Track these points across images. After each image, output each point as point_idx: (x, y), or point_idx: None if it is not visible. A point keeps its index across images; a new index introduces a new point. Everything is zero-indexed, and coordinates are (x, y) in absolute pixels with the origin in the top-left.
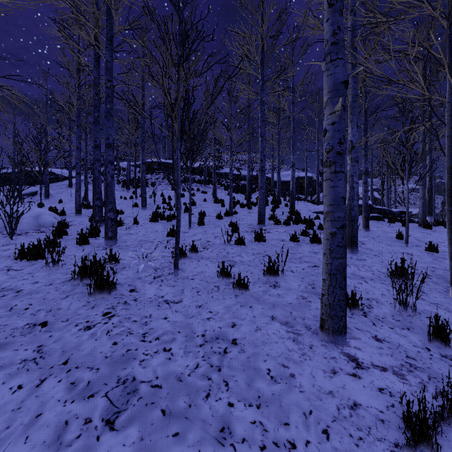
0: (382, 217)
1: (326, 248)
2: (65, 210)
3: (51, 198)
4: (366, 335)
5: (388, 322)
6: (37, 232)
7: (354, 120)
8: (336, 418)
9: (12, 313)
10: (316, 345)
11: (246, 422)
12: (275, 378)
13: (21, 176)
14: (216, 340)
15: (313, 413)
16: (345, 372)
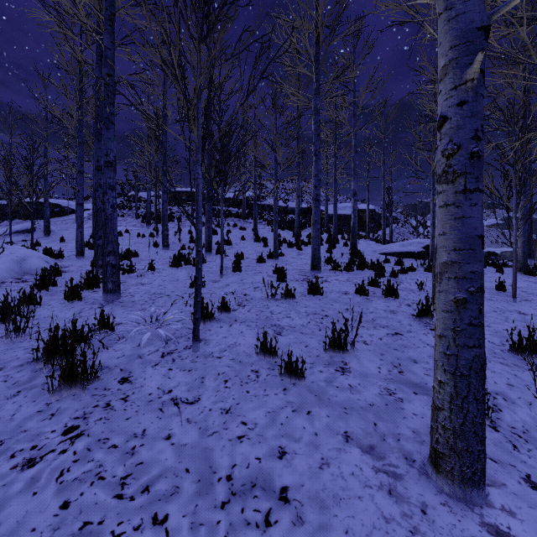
0: None
1: (447, 327)
2: (65, 251)
3: (52, 236)
4: (512, 474)
5: (535, 441)
6: (16, 282)
7: None
8: None
9: None
10: (431, 503)
11: None
12: None
13: None
14: (251, 489)
15: None
16: None
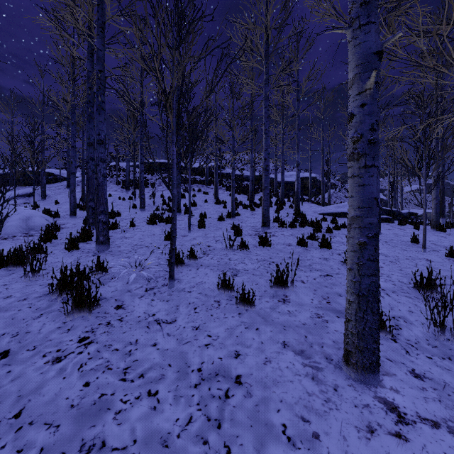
0: (392, 218)
1: (353, 263)
2: (60, 212)
3: (48, 199)
4: (402, 368)
5: (423, 349)
6: (25, 236)
7: None
8: None
9: None
10: (341, 385)
11: None
12: (294, 440)
13: (6, 176)
14: (215, 377)
15: None
16: (386, 430)
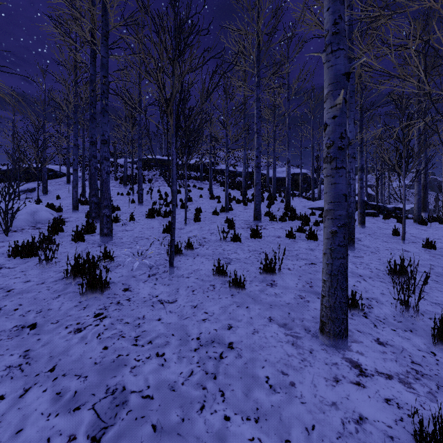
0: (377, 213)
1: (327, 248)
2: (62, 207)
3: (49, 195)
4: (368, 338)
5: (389, 323)
6: (33, 229)
7: (351, 116)
8: (341, 434)
9: (0, 315)
10: (316, 349)
11: (244, 439)
12: (274, 387)
13: (16, 173)
14: (211, 343)
15: (316, 428)
16: (348, 380)
